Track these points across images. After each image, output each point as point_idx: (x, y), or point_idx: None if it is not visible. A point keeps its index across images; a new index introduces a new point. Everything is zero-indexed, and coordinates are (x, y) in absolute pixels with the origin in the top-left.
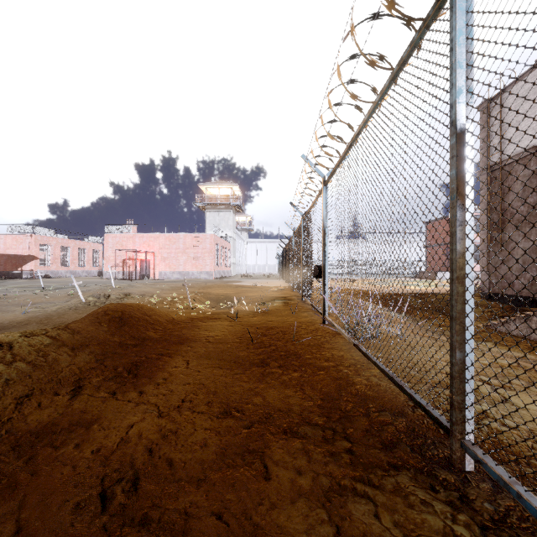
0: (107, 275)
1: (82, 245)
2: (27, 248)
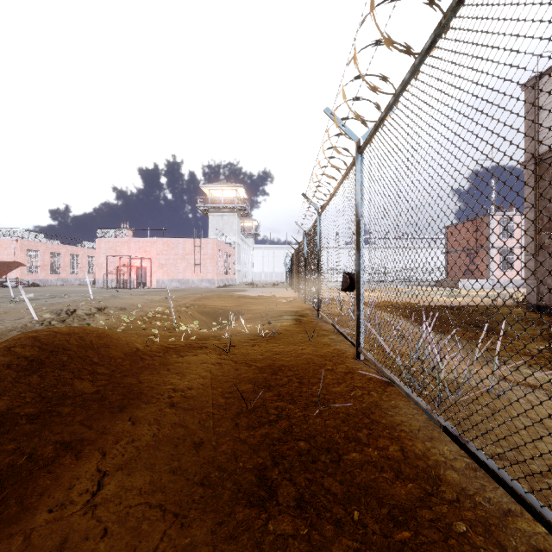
0: (100, 283)
1: (75, 251)
2: (12, 254)
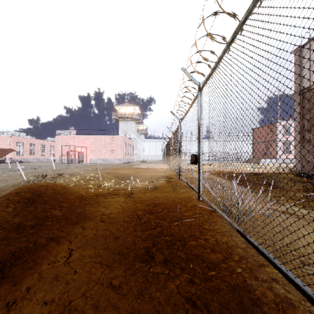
0: (57, 161)
1: (43, 142)
2: (8, 144)
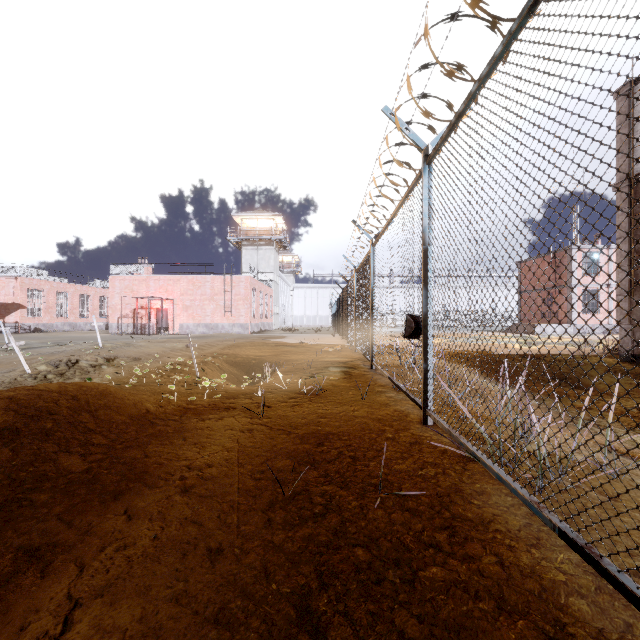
0: (114, 329)
1: (85, 290)
2: (11, 294)
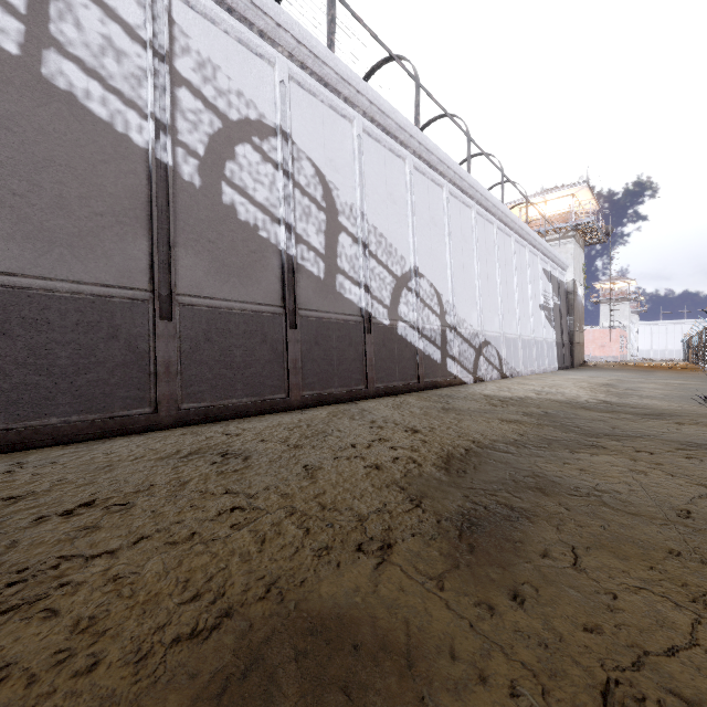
0: None
1: None
2: None
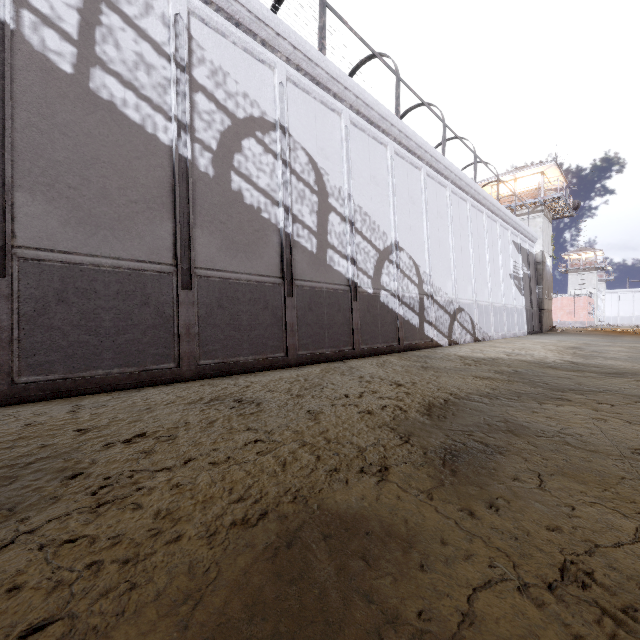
0: None
1: None
2: None
